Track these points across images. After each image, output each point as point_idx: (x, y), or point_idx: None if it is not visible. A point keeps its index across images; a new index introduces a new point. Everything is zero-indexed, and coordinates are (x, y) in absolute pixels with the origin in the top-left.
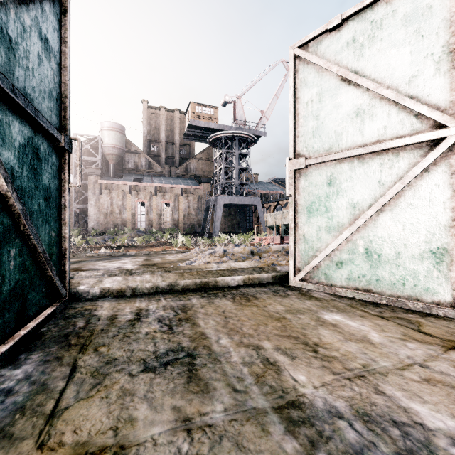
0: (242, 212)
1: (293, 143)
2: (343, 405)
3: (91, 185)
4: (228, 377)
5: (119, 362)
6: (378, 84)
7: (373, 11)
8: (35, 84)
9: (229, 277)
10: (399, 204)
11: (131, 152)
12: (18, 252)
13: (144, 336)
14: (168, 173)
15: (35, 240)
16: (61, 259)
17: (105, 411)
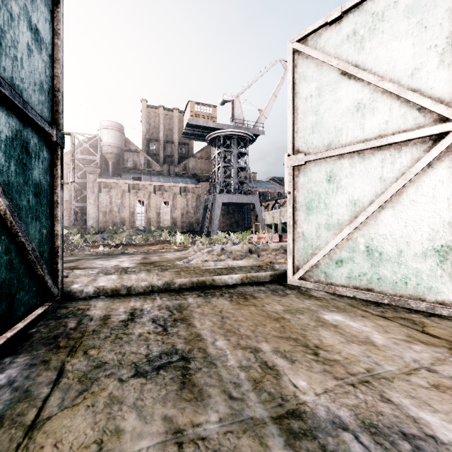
0: (241, 210)
1: (292, 139)
2: (348, 415)
3: (90, 183)
4: (224, 383)
5: (109, 366)
6: (379, 77)
7: (374, 2)
8: (24, 76)
9: (226, 276)
10: (402, 200)
11: (130, 151)
12: (4, 249)
13: (137, 338)
14: (167, 171)
15: (24, 238)
16: (53, 257)
17: (90, 421)
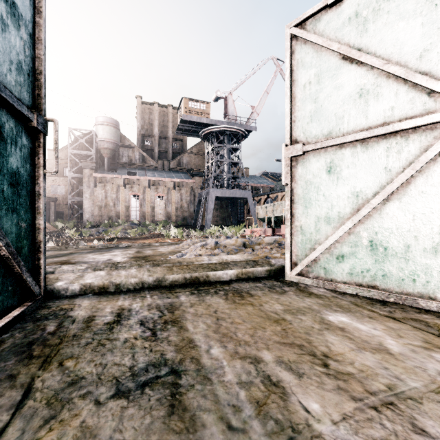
0: (233, 205)
1: (290, 129)
2: None
3: (86, 178)
4: (221, 406)
5: (86, 383)
6: (384, 61)
7: None
8: None
9: (221, 271)
10: (409, 192)
11: (125, 146)
12: None
13: (122, 344)
14: (162, 166)
15: None
16: (35, 252)
17: None
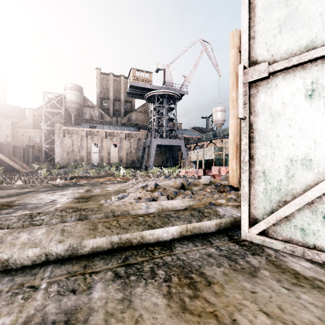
0: (170, 151)
1: (248, 47)
2: None
3: (57, 130)
4: None
5: None
6: None
7: None
8: None
9: (160, 229)
10: None
11: (87, 106)
12: None
13: None
14: (116, 122)
15: None
16: None
17: None
